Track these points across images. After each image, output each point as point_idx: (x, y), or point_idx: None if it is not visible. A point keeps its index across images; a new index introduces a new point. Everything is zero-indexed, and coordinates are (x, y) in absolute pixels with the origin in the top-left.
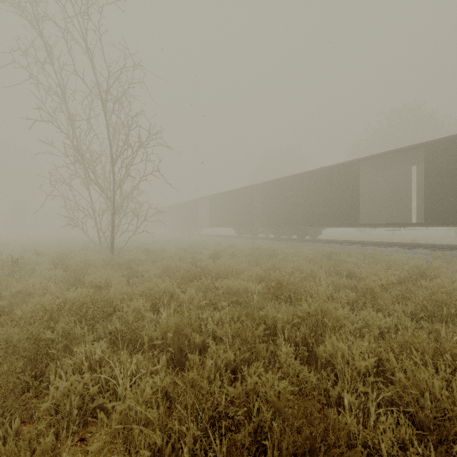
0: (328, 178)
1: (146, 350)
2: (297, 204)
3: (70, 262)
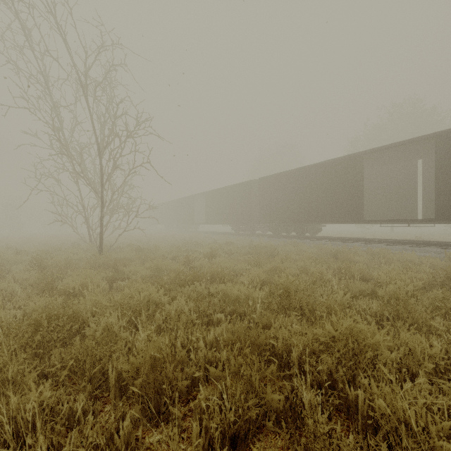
0: (330, 173)
1: (113, 390)
2: (296, 200)
3: (49, 262)
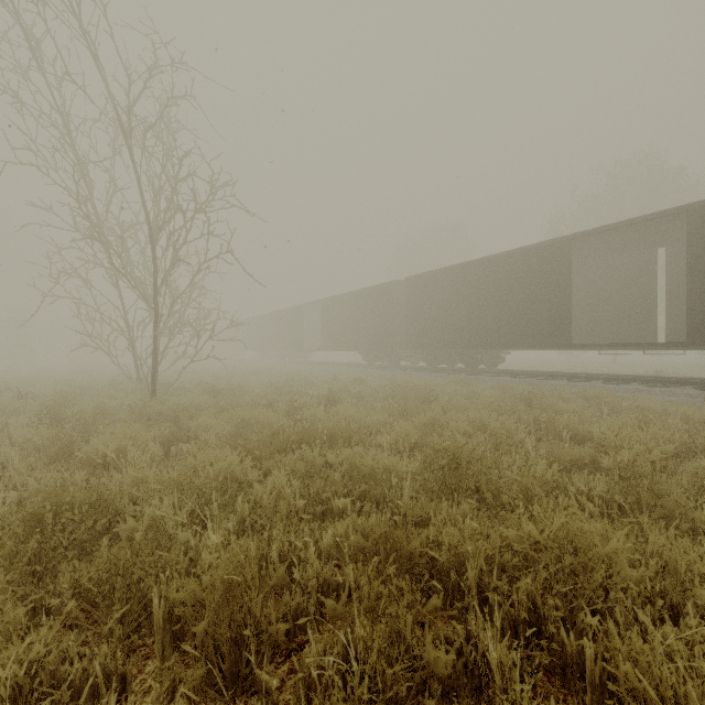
0: (518, 269)
1: (160, 636)
2: (465, 312)
3: (69, 412)
